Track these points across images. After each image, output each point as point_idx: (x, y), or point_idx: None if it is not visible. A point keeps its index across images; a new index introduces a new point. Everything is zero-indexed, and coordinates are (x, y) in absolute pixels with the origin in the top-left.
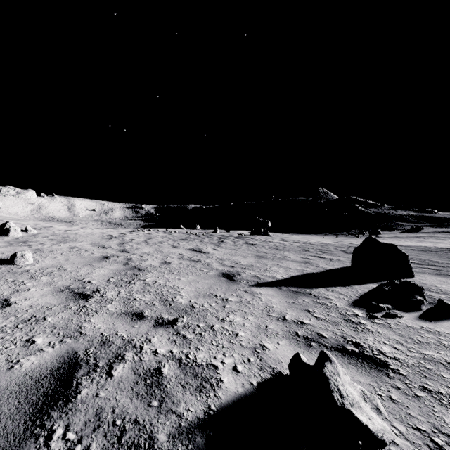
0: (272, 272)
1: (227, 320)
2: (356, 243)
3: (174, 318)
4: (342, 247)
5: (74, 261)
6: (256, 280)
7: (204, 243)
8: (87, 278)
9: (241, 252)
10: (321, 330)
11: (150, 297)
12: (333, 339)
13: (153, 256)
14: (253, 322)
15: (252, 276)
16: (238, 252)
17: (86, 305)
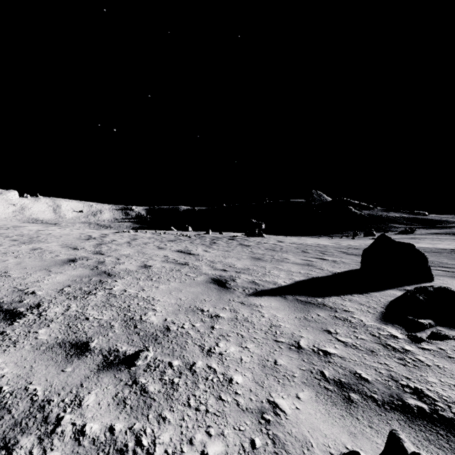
0: (272, 276)
1: (216, 351)
2: (355, 244)
3: (135, 351)
4: (342, 248)
5: (28, 265)
6: (254, 288)
7: (195, 244)
8: (32, 288)
9: (235, 254)
10: (356, 365)
11: (109, 314)
12: (380, 383)
13: (132, 259)
14: (255, 354)
15: (248, 282)
16: (231, 253)
17: (6, 331)
